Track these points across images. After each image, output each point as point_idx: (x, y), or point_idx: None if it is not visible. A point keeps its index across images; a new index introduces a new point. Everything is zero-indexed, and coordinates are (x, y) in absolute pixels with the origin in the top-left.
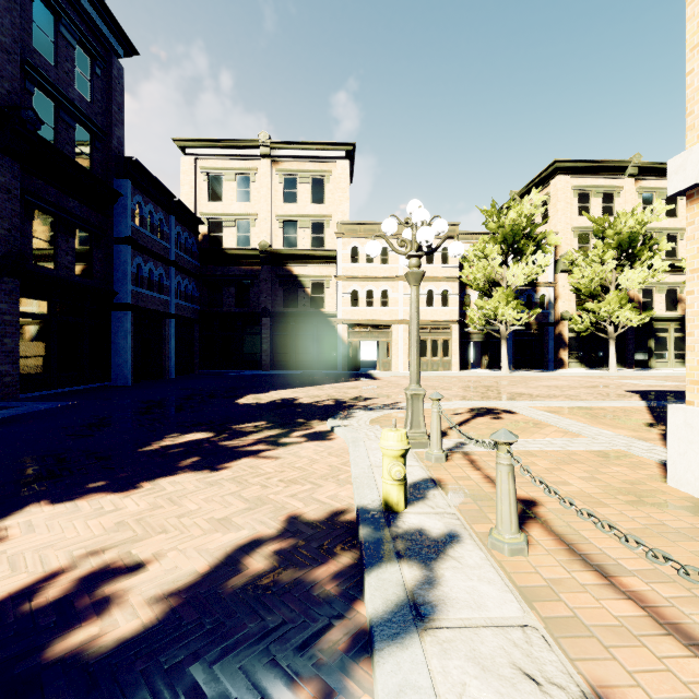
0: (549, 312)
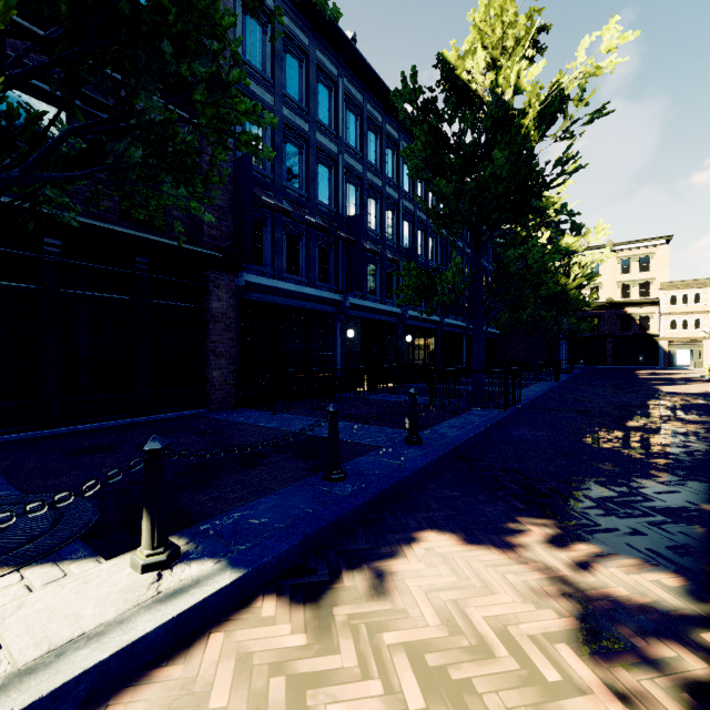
0: None
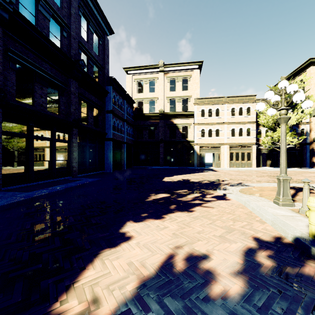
0: (306, 138)
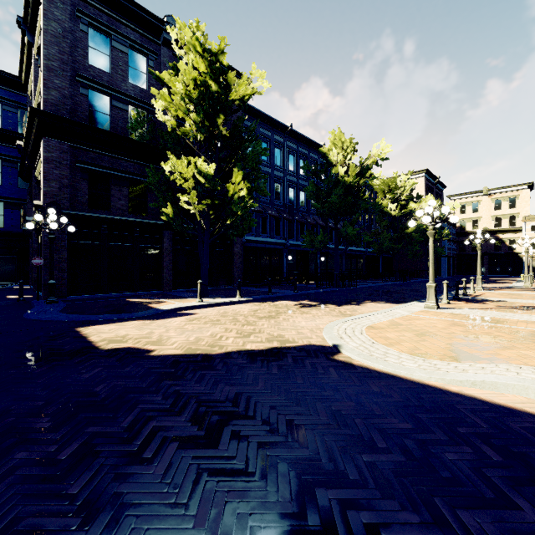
0: None
